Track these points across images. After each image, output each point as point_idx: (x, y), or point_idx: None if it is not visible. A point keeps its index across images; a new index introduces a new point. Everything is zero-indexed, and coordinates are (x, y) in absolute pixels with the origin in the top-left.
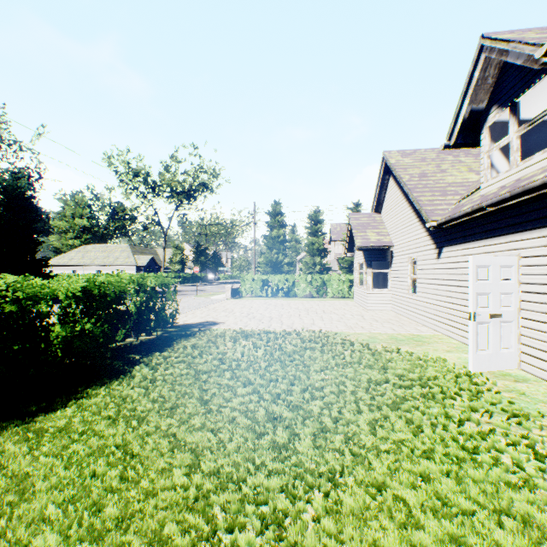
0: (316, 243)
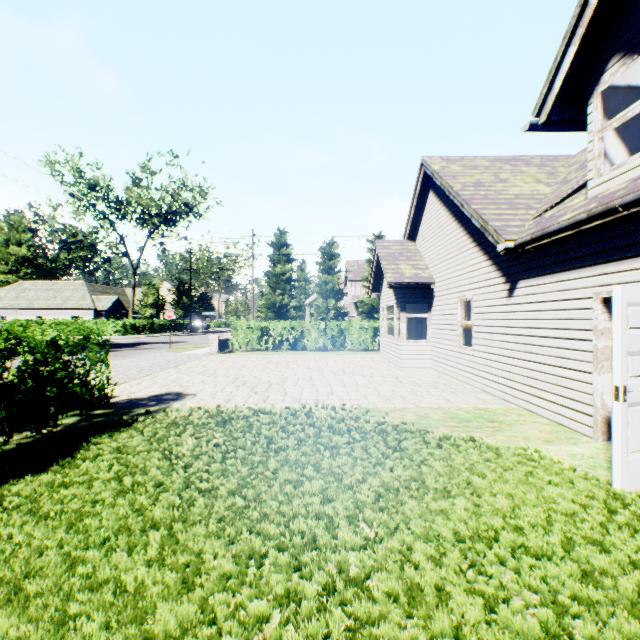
0: (330, 282)
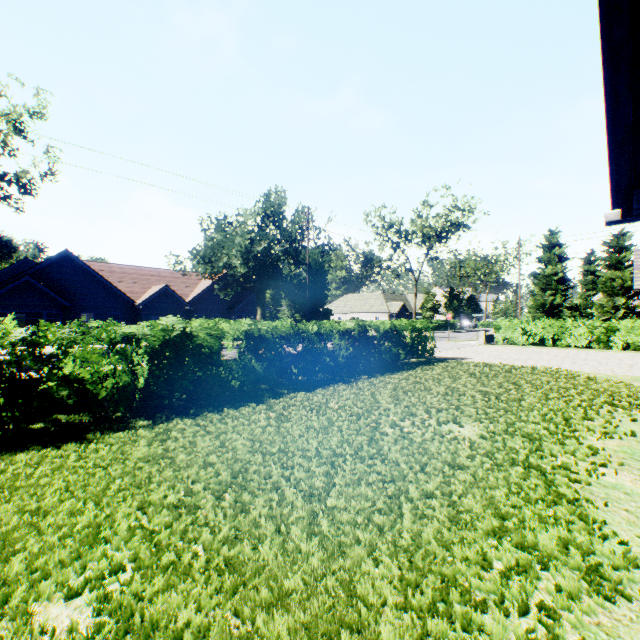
0: (618, 278)
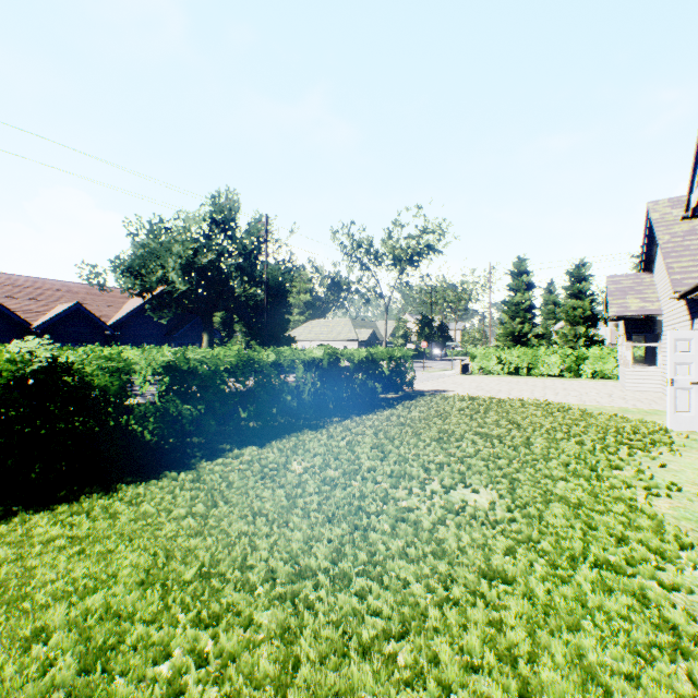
0: (579, 307)
